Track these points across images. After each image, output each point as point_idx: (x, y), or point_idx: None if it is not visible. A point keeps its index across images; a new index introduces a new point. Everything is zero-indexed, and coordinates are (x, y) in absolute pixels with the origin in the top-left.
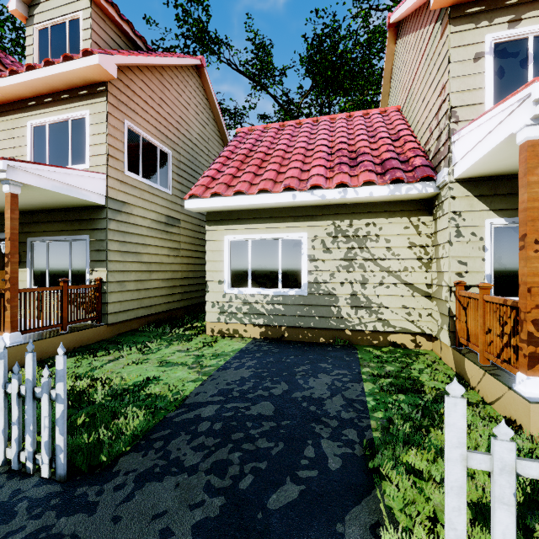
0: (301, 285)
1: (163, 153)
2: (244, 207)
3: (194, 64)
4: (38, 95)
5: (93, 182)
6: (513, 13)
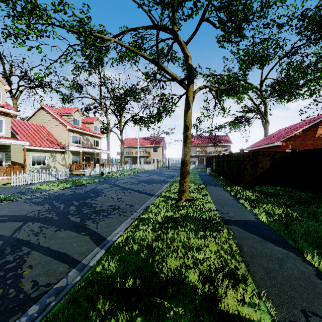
0: (45, 165)
1: None
2: (37, 149)
3: None
4: None
5: None
6: (73, 132)
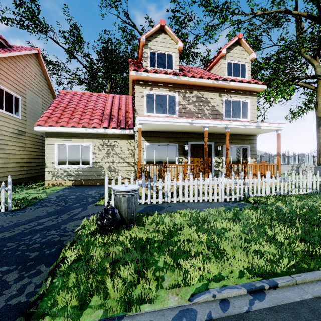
0: (90, 163)
1: (16, 98)
2: (65, 132)
3: (34, 52)
4: None
5: None
6: (151, 87)
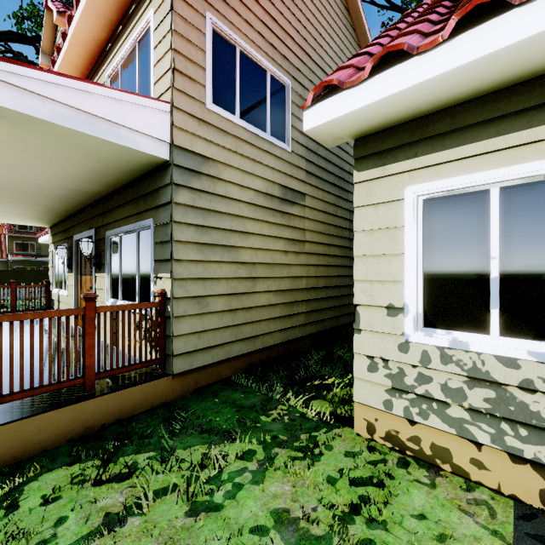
0: None
1: (277, 84)
2: (483, 79)
3: None
4: (112, 31)
5: (144, 115)
6: None
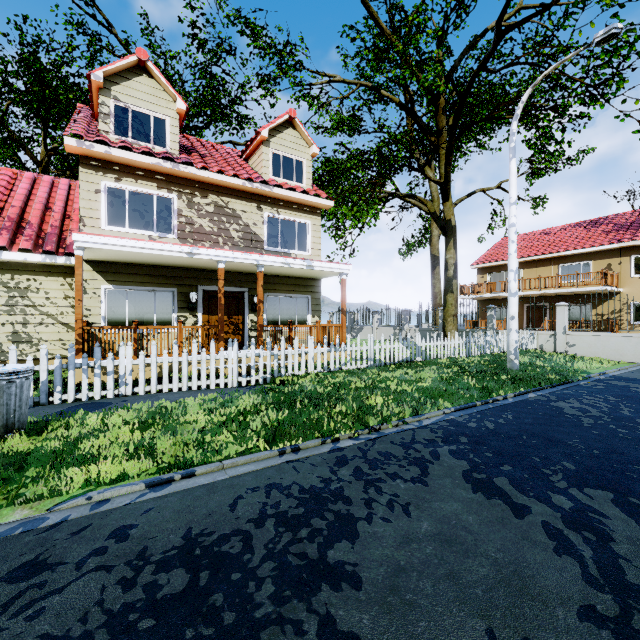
0: None
1: None
2: None
3: None
4: None
5: None
6: (117, 174)
